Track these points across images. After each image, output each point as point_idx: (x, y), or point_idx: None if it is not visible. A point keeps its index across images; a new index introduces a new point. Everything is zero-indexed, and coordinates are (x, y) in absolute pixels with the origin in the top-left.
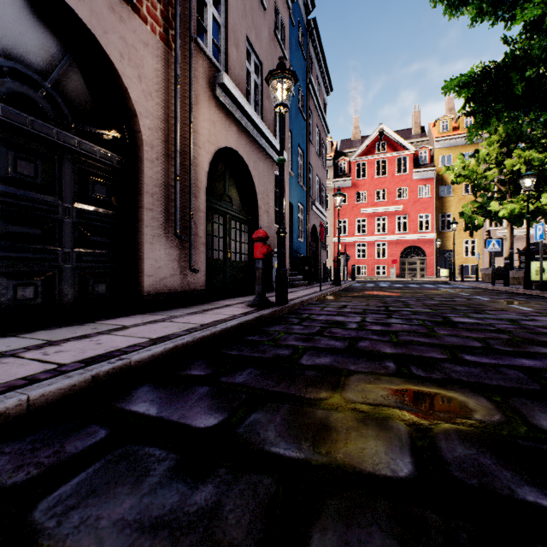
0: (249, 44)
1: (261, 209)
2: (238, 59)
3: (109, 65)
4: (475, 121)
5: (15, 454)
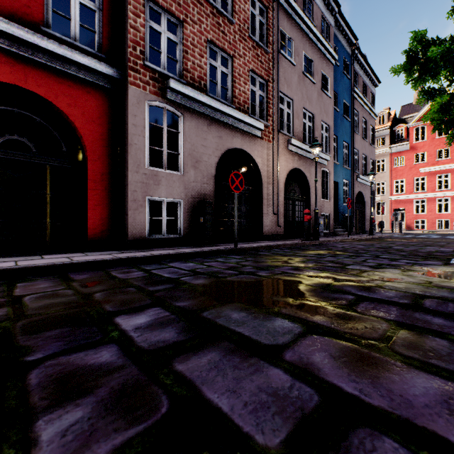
0: (305, 109)
1: (312, 193)
2: (298, 123)
3: (253, 160)
4: (451, 133)
5: (263, 251)
